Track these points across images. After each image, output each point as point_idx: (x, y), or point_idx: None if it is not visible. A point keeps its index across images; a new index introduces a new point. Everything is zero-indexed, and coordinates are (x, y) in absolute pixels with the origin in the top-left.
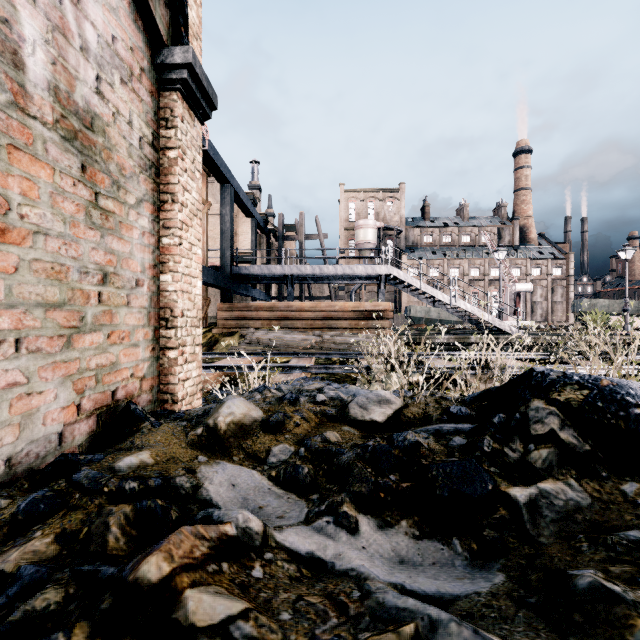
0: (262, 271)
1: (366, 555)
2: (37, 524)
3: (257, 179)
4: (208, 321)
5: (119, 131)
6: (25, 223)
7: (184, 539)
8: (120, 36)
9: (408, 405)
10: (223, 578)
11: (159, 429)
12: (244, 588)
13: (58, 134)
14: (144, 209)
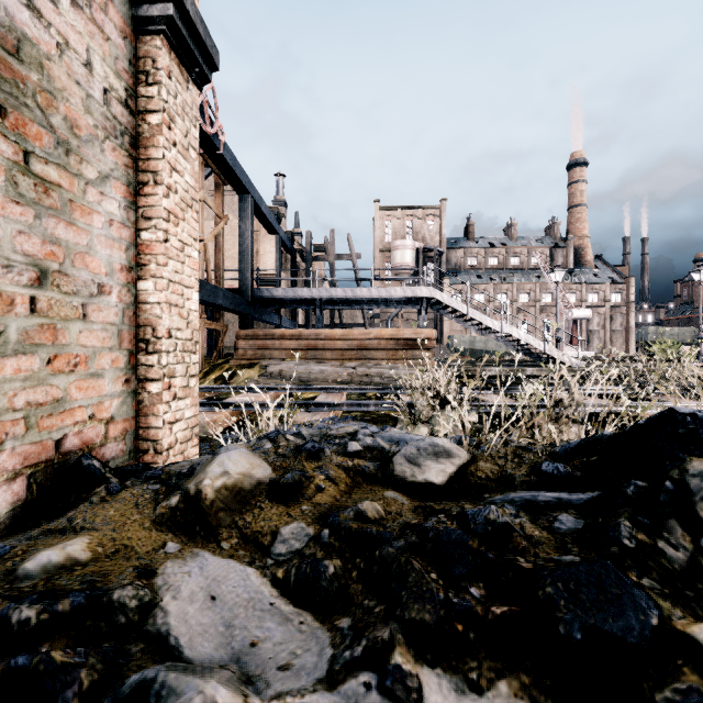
0: (287, 294)
1: None
2: None
3: (282, 194)
4: (226, 352)
5: (69, 72)
6: None
7: None
8: None
9: (476, 459)
10: None
11: (116, 497)
12: None
13: None
14: (112, 189)
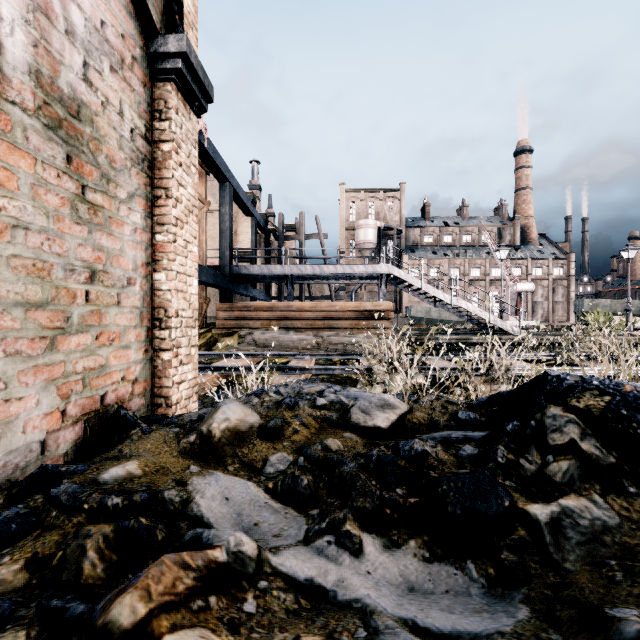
0: (262, 271)
1: (372, 582)
2: (7, 547)
3: (257, 179)
4: (208, 321)
5: (109, 121)
6: (2, 216)
7: (166, 571)
8: (110, 21)
9: (413, 410)
10: (210, 616)
11: (150, 436)
12: (234, 628)
13: (40, 122)
14: (136, 204)
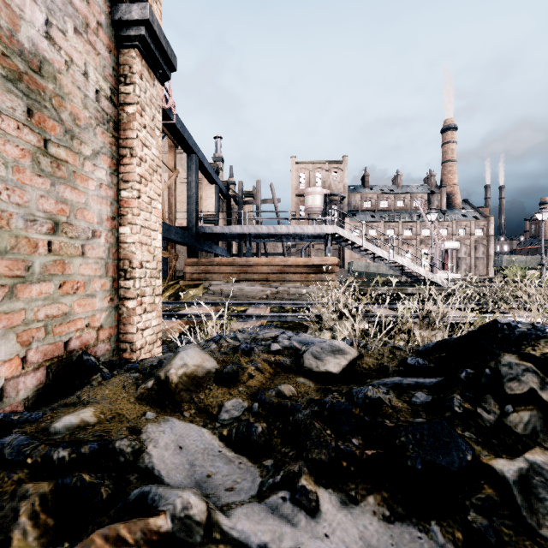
0: (224, 230)
1: (330, 547)
2: None
3: (220, 152)
4: (177, 274)
5: (73, 80)
6: None
7: None
8: None
9: (362, 355)
10: None
11: (109, 382)
12: None
13: None
14: (101, 161)
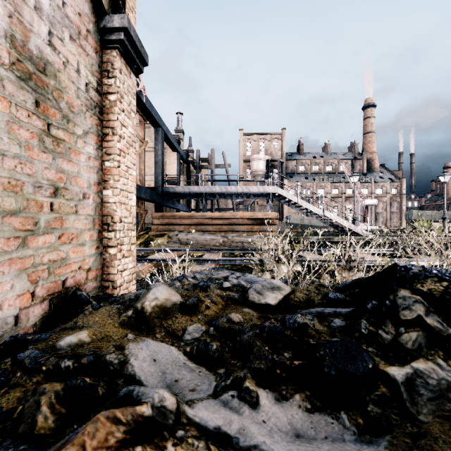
0: (184, 190)
1: (266, 429)
2: None
3: (181, 125)
4: (146, 226)
5: (68, 77)
6: None
7: (100, 427)
8: (69, 2)
9: (294, 291)
10: None
11: (98, 311)
12: None
13: (14, 74)
14: (90, 139)
